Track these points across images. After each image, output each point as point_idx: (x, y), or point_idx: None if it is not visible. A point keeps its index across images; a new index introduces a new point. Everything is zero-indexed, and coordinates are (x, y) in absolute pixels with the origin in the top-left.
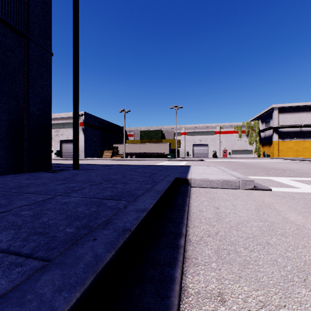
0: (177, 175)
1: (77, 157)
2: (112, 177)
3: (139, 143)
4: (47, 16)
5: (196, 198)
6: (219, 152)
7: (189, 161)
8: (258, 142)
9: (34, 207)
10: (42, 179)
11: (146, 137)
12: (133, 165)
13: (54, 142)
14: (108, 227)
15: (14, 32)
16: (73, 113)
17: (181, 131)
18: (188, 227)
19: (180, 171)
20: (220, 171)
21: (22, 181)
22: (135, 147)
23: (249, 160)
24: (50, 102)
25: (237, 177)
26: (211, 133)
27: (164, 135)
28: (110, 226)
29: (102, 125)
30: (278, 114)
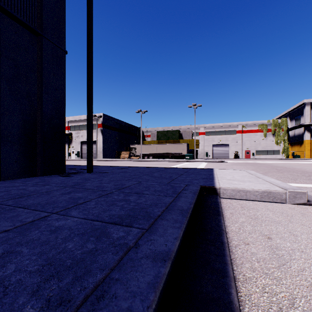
0: (201, 182)
1: (91, 160)
2: (126, 184)
3: (156, 143)
4: (61, 13)
5: (231, 217)
6: (241, 153)
7: (209, 162)
8: (286, 142)
9: (12, 236)
10: (50, 184)
11: (164, 137)
12: (150, 167)
13: (75, 143)
14: (99, 311)
15: (27, 30)
16: (87, 113)
17: (199, 131)
18: (236, 279)
19: (203, 177)
20: (253, 176)
21: (28, 188)
22: (152, 148)
23: (276, 162)
24: (64, 102)
25: (281, 187)
26: (232, 132)
27: (182, 135)
28: (103, 309)
29: (119, 126)
30: (311, 110)
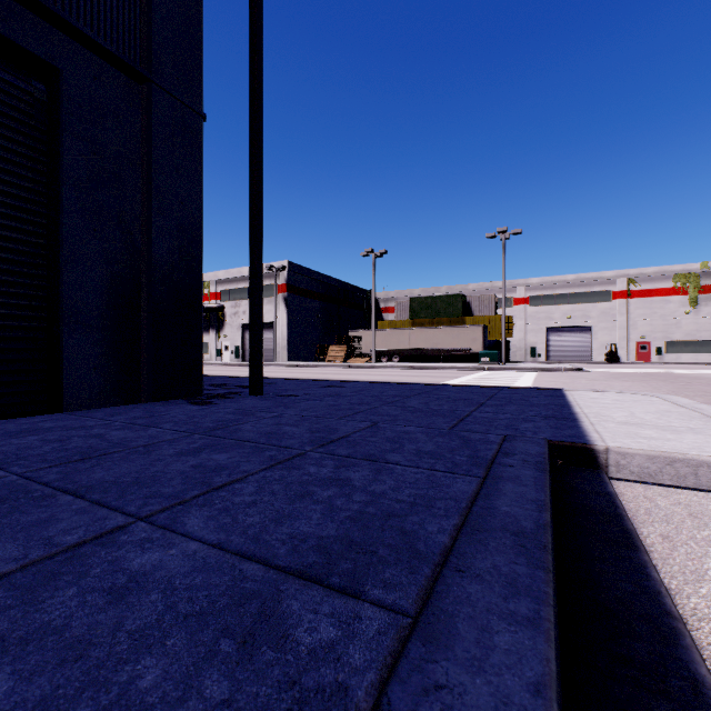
0: (544, 430)
1: (258, 365)
2: (339, 429)
3: (407, 326)
4: (193, 27)
5: (671, 553)
6: (627, 348)
7: (542, 371)
8: None
9: None
10: (160, 425)
11: (426, 312)
12: (397, 384)
13: (230, 329)
14: None
15: (119, 72)
16: (250, 257)
17: (513, 296)
18: None
19: (543, 412)
20: (693, 415)
21: (110, 432)
22: (399, 338)
23: None
24: (200, 232)
25: None
26: (601, 297)
27: (471, 306)
28: None
29: (325, 289)
30: None
